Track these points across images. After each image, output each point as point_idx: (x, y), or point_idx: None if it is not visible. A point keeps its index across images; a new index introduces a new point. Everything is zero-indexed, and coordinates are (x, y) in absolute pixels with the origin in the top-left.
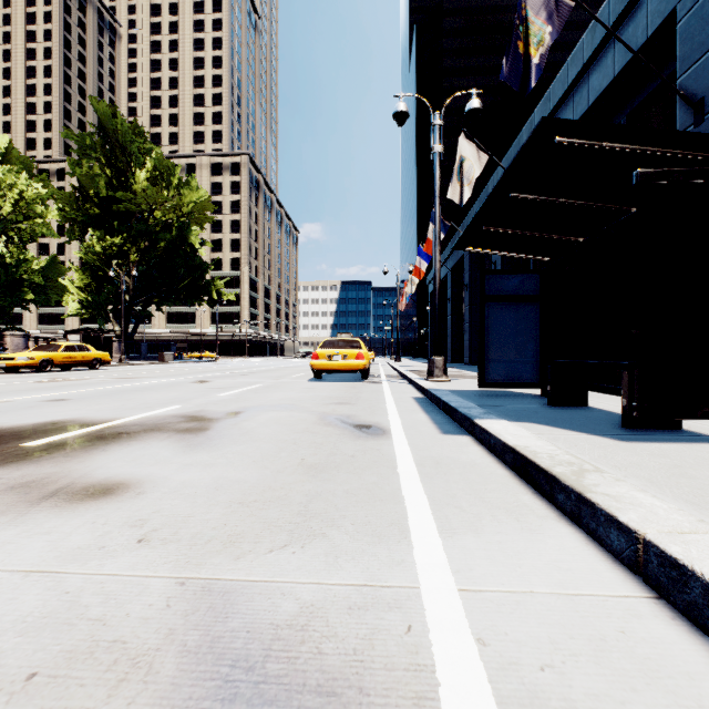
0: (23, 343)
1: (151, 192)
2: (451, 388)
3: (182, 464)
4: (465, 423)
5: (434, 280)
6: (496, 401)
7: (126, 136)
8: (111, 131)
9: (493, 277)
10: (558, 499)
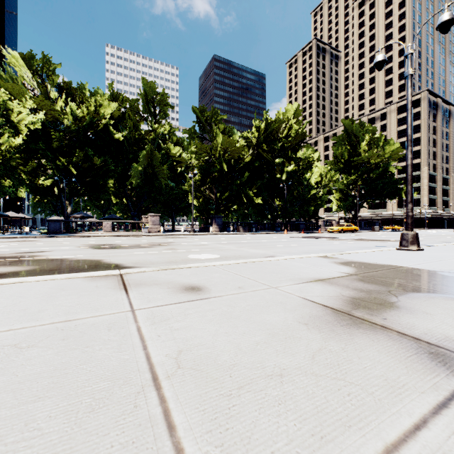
0: (323, 223)
1: (369, 153)
2: None
3: None
4: None
5: None
6: None
7: (357, 130)
8: (350, 130)
9: None
10: None
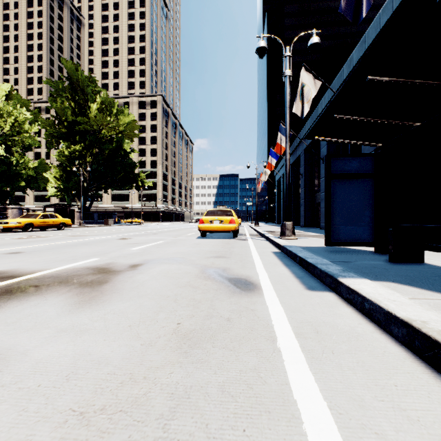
0: (19, 213)
1: (99, 117)
2: (300, 245)
3: (56, 330)
4: (326, 280)
5: (285, 167)
6: (343, 257)
7: (84, 83)
8: (75, 79)
9: (337, 159)
10: None
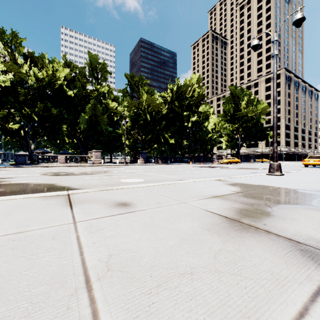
0: (216, 157)
1: (247, 110)
2: None
3: None
4: None
5: None
6: None
7: (239, 94)
8: (234, 93)
9: None
10: None
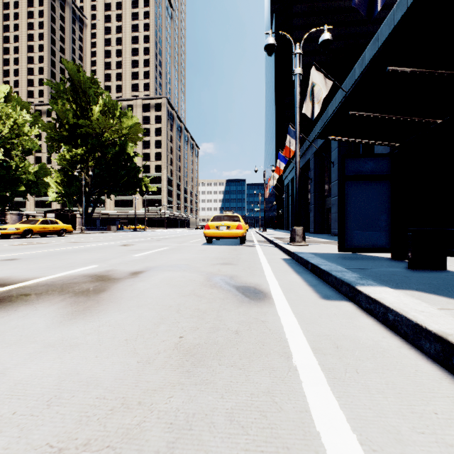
0: (19, 219)
1: (101, 120)
2: (311, 251)
3: (43, 344)
4: (343, 288)
5: (295, 170)
6: (358, 264)
7: (86, 84)
8: (76, 81)
9: (351, 160)
10: None
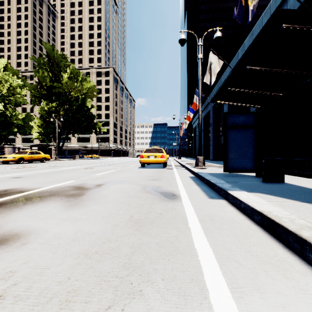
0: (13, 151)
1: (69, 83)
2: (208, 172)
3: (60, 219)
4: (221, 192)
5: (198, 120)
6: (234, 179)
7: (58, 59)
8: (52, 57)
9: (231, 116)
10: (310, 257)
